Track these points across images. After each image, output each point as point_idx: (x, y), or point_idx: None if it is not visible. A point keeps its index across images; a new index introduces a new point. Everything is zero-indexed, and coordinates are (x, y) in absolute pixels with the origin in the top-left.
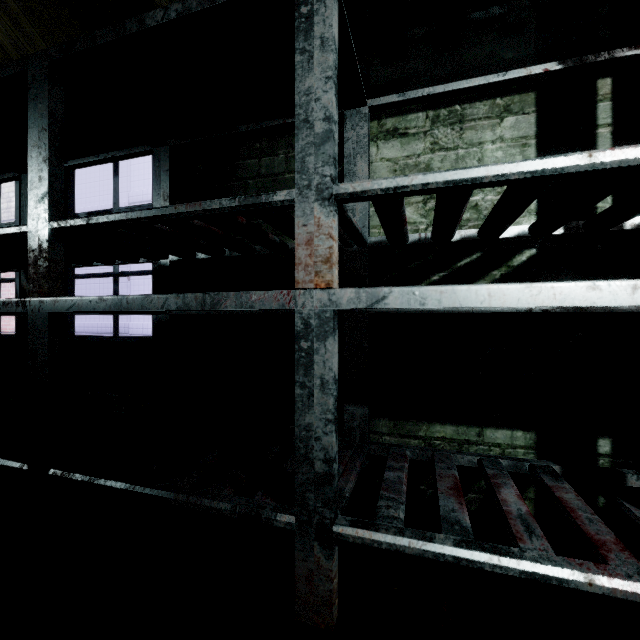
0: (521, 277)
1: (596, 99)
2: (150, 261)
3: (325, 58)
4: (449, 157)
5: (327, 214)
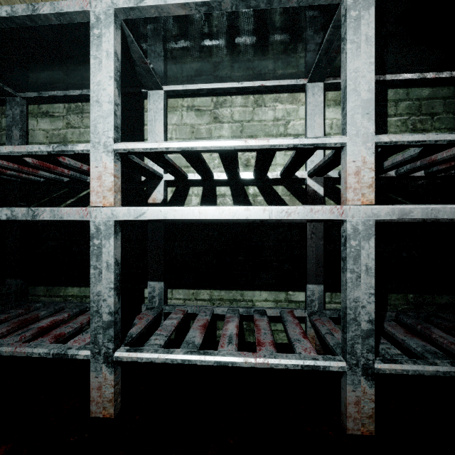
0: None
1: (144, 110)
2: None
3: None
4: (76, 132)
5: None
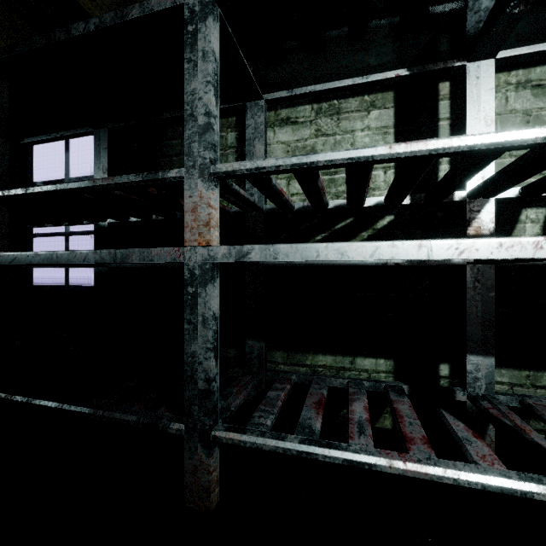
0: (383, 237)
1: (438, 98)
2: (92, 223)
3: (205, 67)
4: (329, 141)
5: (207, 188)
